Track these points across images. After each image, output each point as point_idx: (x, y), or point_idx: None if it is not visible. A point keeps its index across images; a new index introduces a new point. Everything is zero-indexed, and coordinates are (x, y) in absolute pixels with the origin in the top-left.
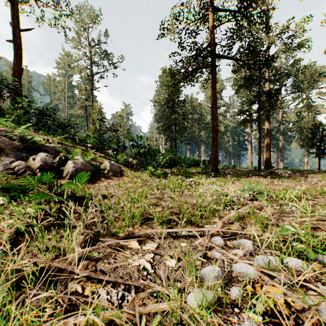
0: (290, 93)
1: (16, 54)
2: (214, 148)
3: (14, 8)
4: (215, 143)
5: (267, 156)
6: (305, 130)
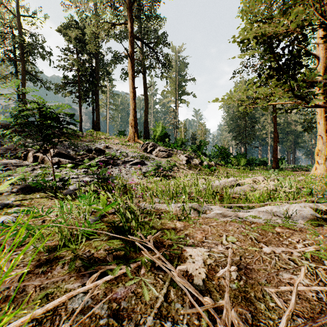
0: None
1: (145, 102)
2: (275, 152)
3: (145, 77)
4: (276, 148)
5: None
6: None
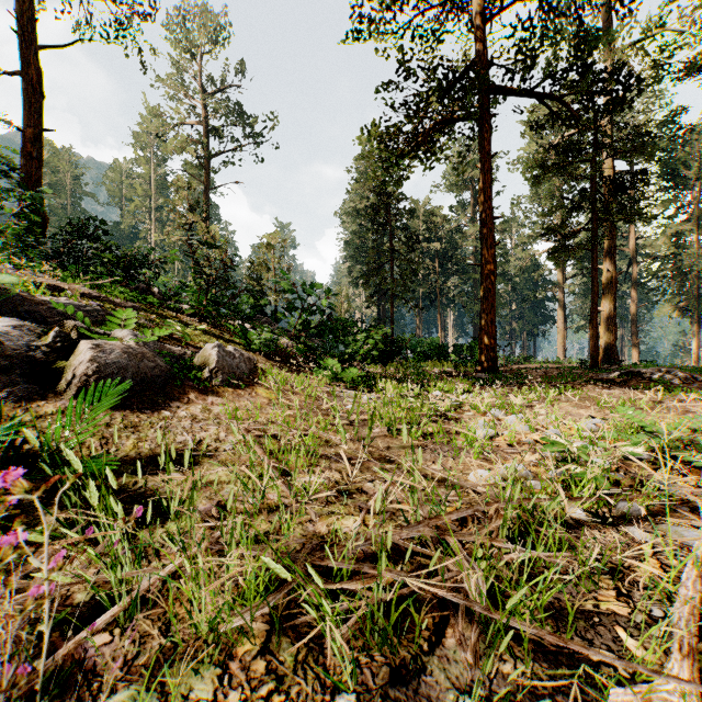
0: (656, 190)
1: (28, 103)
2: (488, 316)
3: None
4: (490, 302)
5: (607, 334)
6: (692, 276)
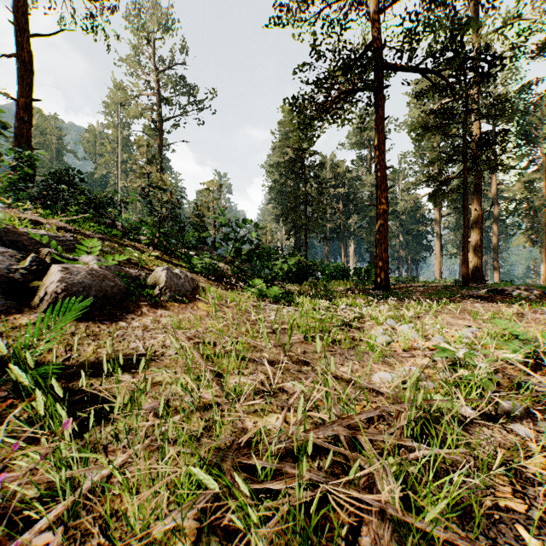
0: (512, 147)
1: (20, 79)
2: (382, 245)
3: None
4: (384, 234)
5: (475, 259)
6: (541, 214)
